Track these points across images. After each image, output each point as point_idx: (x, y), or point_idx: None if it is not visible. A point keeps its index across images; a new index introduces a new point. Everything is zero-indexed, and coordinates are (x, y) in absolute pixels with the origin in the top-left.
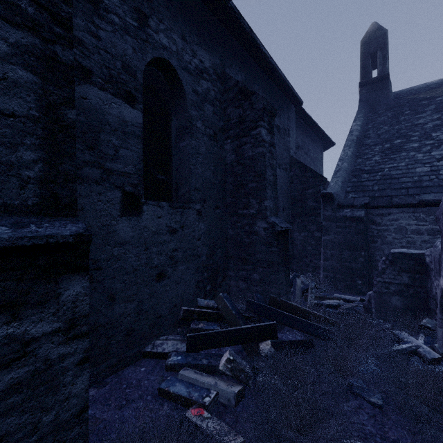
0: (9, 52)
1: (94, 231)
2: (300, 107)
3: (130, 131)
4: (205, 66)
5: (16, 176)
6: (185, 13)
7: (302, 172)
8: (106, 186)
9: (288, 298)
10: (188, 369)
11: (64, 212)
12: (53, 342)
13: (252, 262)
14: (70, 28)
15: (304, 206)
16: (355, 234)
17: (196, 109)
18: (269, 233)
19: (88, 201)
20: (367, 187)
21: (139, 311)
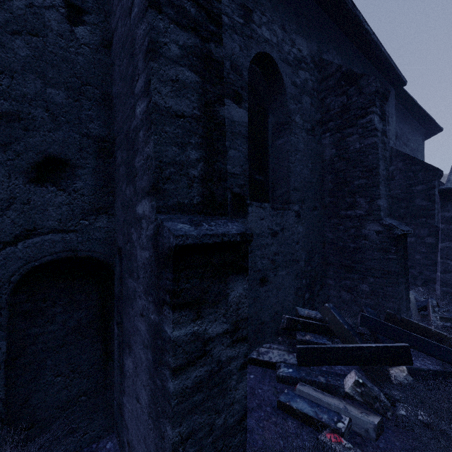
0: (179, 55)
1: None
2: (400, 89)
3: (237, 131)
4: (303, 54)
5: (185, 176)
6: (285, 1)
7: (407, 166)
8: None
9: (408, 316)
10: (305, 384)
11: (218, 211)
12: (223, 343)
13: (359, 271)
14: (220, 24)
15: (409, 206)
16: None
17: (294, 102)
18: (384, 237)
19: None
20: None
21: None
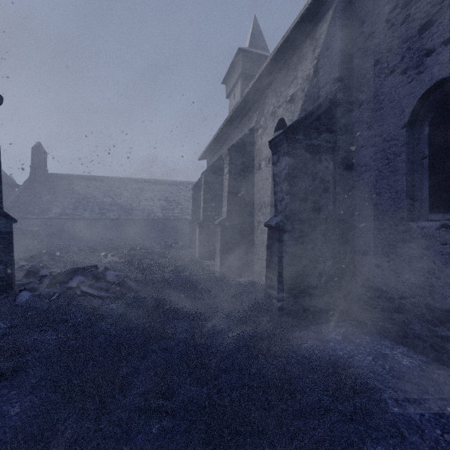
0: None
1: None
2: None
3: None
4: None
5: None
6: None
7: None
8: None
9: None
10: None
11: None
12: None
13: None
14: None
15: None
16: None
17: None
18: None
19: None
20: (13, 212)
21: None
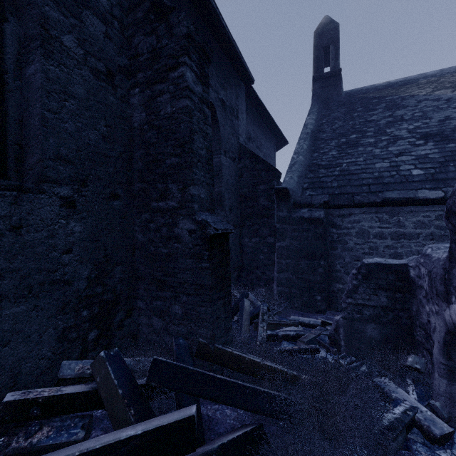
0: None
1: None
2: (251, 88)
3: None
4: None
5: None
6: None
7: (253, 164)
8: None
9: (228, 339)
10: None
11: None
12: None
13: (171, 286)
14: None
15: (255, 206)
16: (314, 239)
17: (60, 9)
18: (197, 239)
19: None
20: (326, 184)
21: None
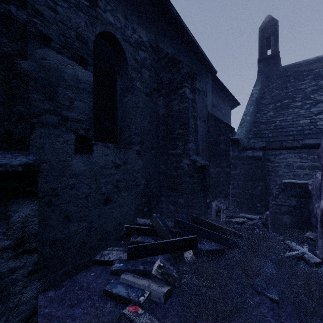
0: None
1: (52, 165)
2: (214, 76)
3: (83, 87)
4: (143, 40)
5: None
6: None
7: (216, 123)
8: (62, 130)
9: (206, 217)
10: (128, 273)
11: (17, 147)
12: (3, 257)
13: (178, 190)
14: None
15: (217, 149)
16: (255, 169)
17: (136, 72)
18: (191, 168)
19: (48, 141)
20: (264, 135)
21: (90, 228)
